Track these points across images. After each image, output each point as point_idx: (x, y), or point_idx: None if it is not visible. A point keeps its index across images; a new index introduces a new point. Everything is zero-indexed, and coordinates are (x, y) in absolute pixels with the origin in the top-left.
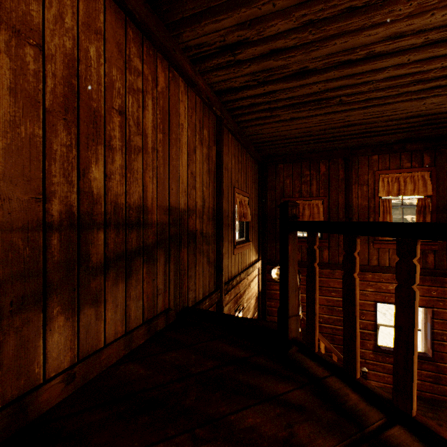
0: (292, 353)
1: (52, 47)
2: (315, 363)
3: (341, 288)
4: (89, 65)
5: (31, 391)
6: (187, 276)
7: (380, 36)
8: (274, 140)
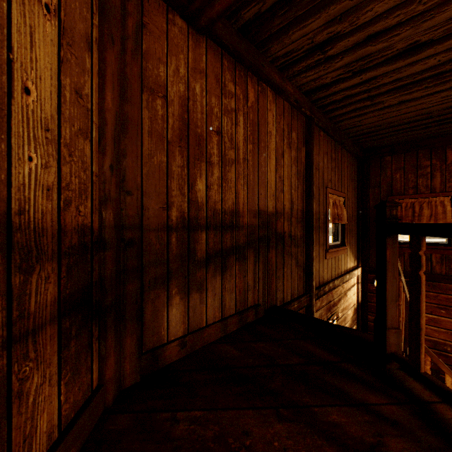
0: (390, 368)
1: (172, 95)
2: (420, 385)
3: None
4: (195, 100)
5: (160, 346)
6: (275, 276)
7: None
8: (376, 129)
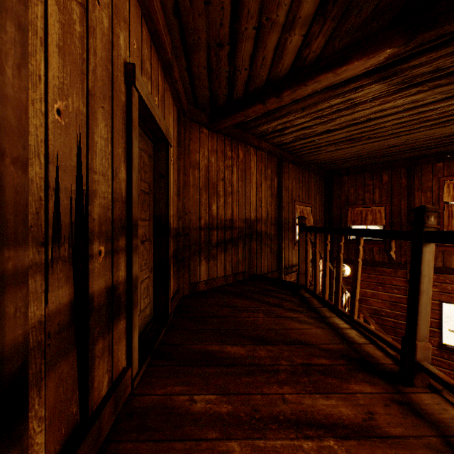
0: (301, 291)
1: (201, 166)
2: (309, 294)
3: (404, 286)
4: (212, 166)
5: (197, 282)
6: (256, 257)
7: (369, 112)
8: (330, 161)
